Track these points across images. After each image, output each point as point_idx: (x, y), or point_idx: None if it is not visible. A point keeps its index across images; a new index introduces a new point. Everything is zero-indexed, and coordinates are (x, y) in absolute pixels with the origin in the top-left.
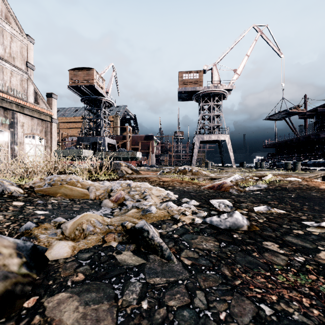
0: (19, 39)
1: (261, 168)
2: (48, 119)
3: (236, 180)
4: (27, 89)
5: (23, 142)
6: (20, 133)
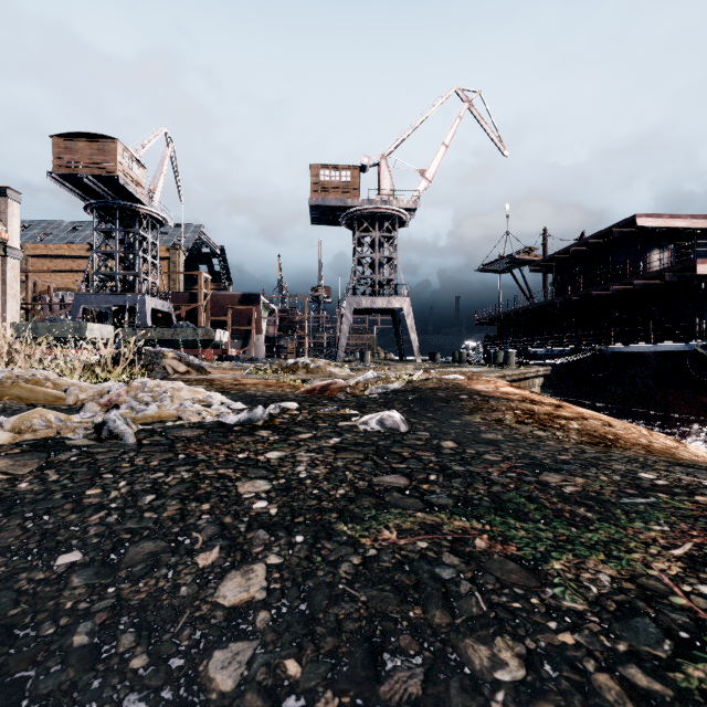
0: None
1: (462, 363)
2: None
3: (368, 379)
4: None
5: None
6: None
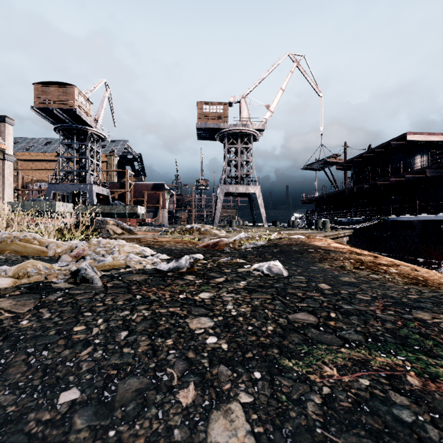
0: None
1: (294, 227)
2: None
3: (241, 238)
4: None
5: None
6: None
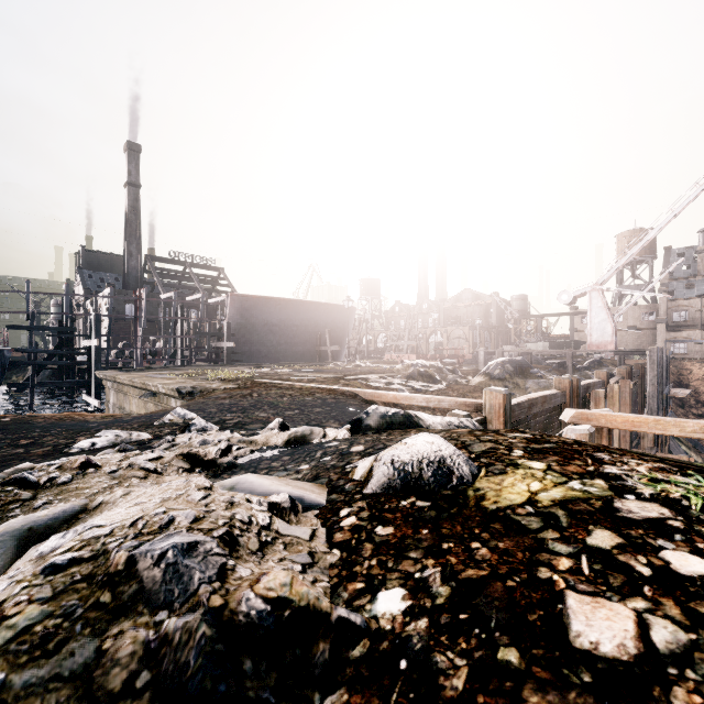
0: None
1: None
2: None
3: None
4: None
5: None
6: None
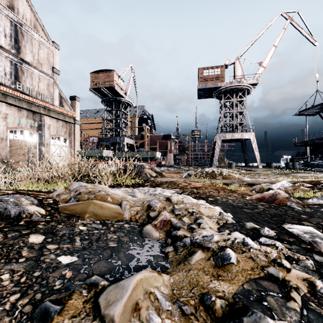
0: (45, 46)
1: (294, 169)
2: (71, 121)
3: (285, 187)
4: (53, 93)
5: (49, 143)
6: (46, 135)
